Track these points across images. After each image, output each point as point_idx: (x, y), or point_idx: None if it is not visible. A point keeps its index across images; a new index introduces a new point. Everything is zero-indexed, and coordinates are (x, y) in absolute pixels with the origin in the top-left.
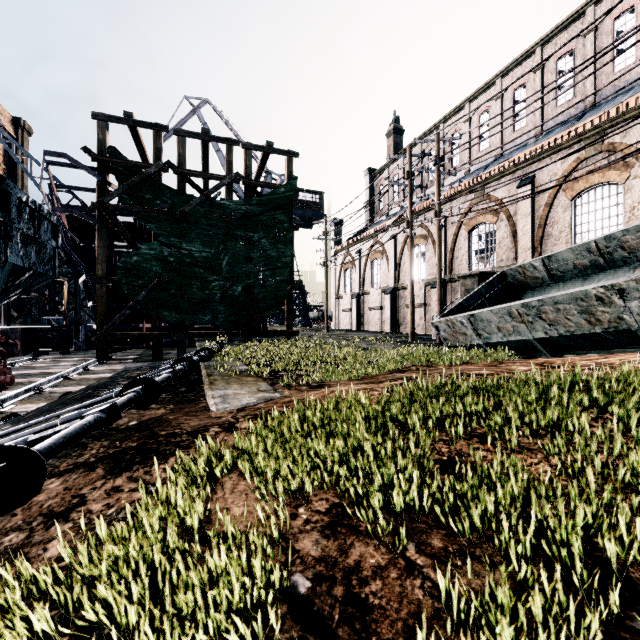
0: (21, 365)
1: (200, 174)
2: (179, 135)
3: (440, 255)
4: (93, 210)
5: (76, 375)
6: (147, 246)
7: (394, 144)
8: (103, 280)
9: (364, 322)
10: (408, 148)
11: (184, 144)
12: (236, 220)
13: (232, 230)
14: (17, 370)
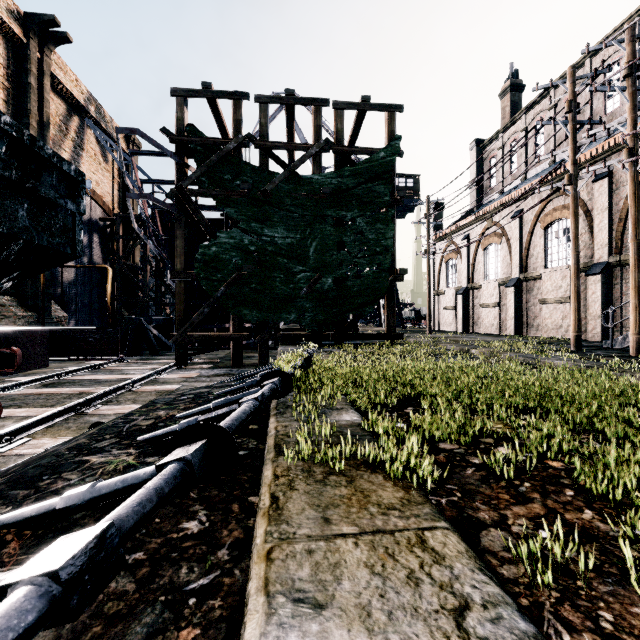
0: (105, 367)
1: (284, 145)
2: (260, 102)
3: (637, 217)
4: (171, 197)
5: (141, 385)
6: (226, 234)
7: (511, 104)
8: (181, 275)
9: (473, 322)
10: (569, 68)
11: (266, 112)
12: (325, 197)
13: (320, 210)
14: (95, 374)
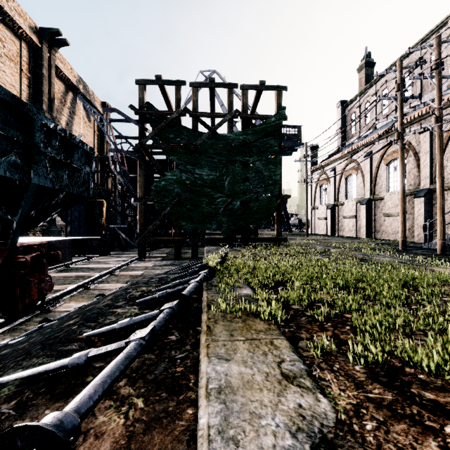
0: (94, 259)
1: (208, 114)
2: (193, 86)
3: (442, 162)
4: (136, 149)
5: (119, 271)
6: (171, 173)
7: (365, 76)
8: (142, 200)
9: (338, 228)
10: (398, 61)
11: (196, 93)
12: (235, 148)
13: (232, 156)
14: (89, 264)
